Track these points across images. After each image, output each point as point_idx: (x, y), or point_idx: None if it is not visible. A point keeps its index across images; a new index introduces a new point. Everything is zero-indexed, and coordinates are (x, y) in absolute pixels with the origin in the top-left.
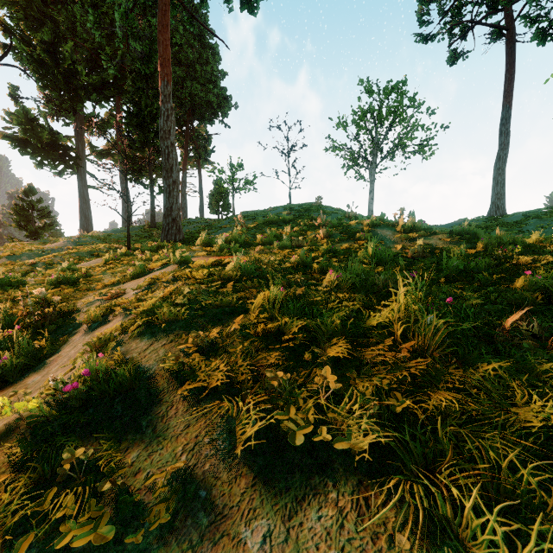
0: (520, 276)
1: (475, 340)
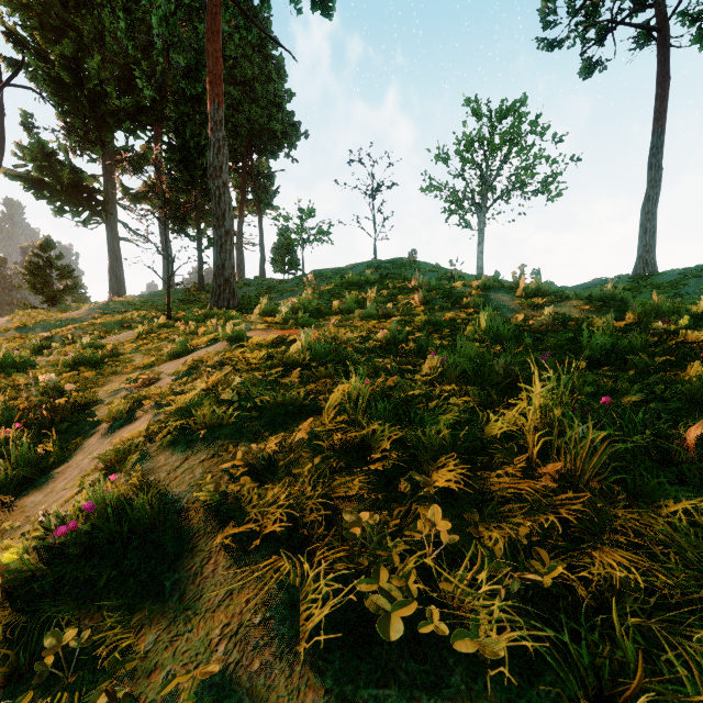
0: (691, 359)
1: (649, 462)
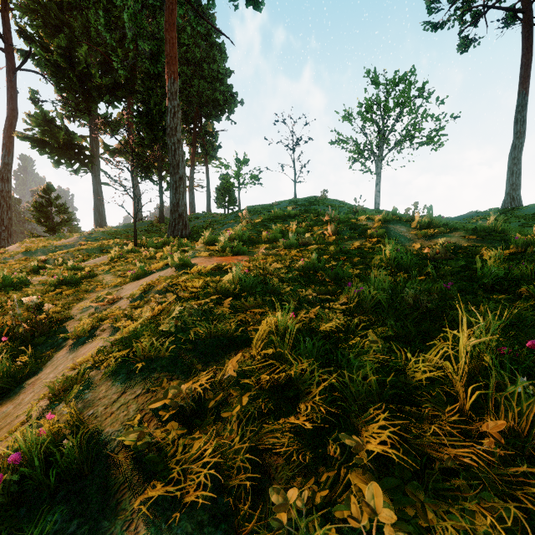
0: None
1: None
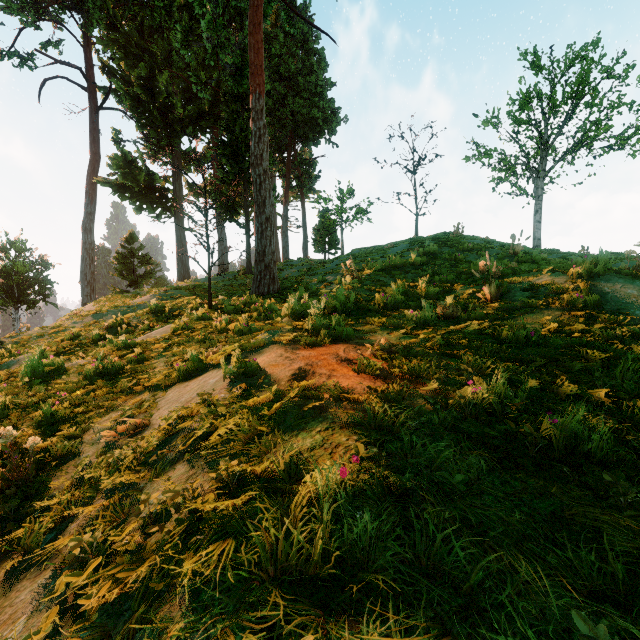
0: None
1: None
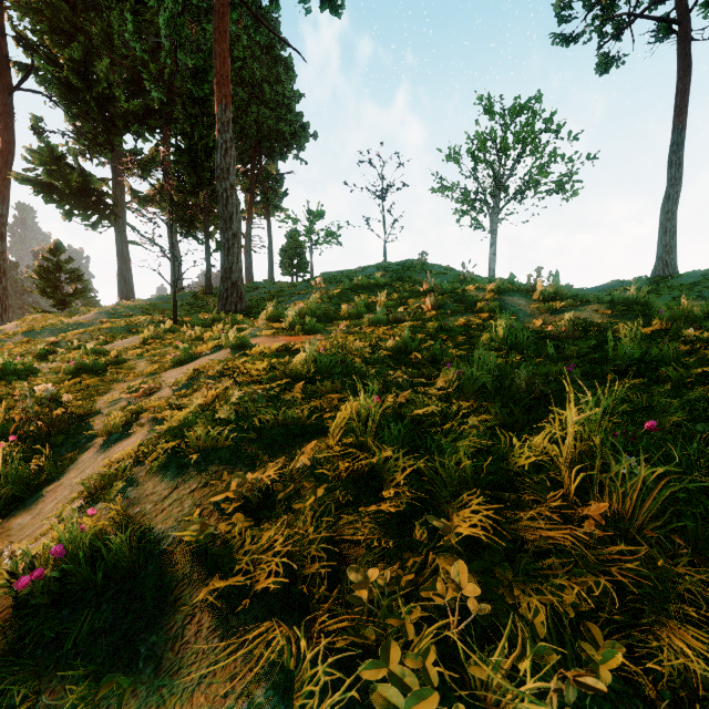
0: None
1: None
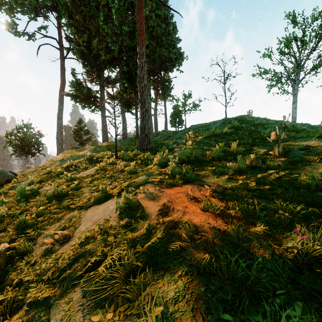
0: None
1: None
